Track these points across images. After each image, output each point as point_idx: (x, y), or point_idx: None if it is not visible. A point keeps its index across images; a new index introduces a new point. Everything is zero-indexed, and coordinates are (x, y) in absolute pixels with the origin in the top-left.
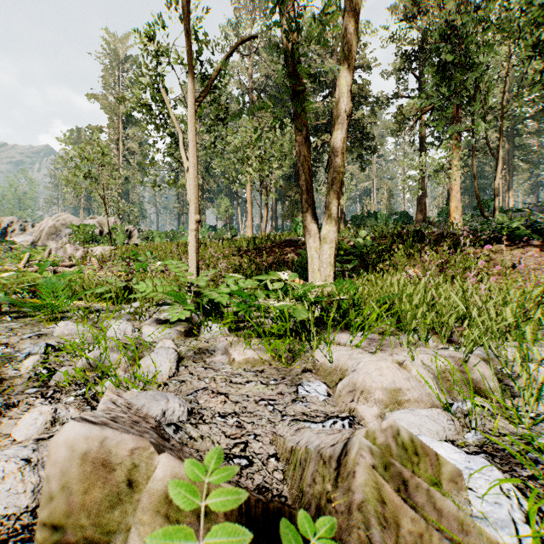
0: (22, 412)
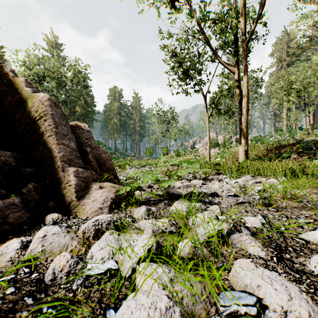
0: None
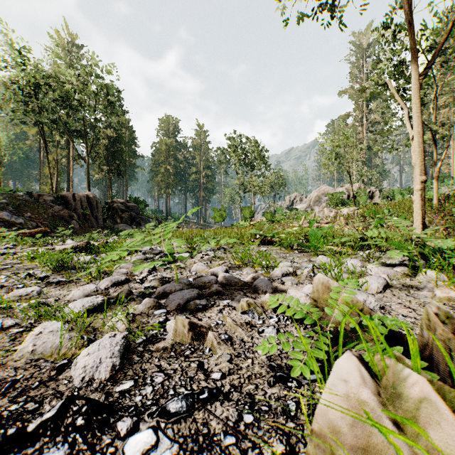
0: (304, 286)
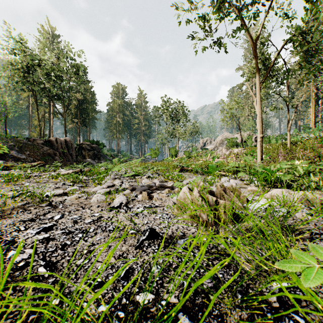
0: None
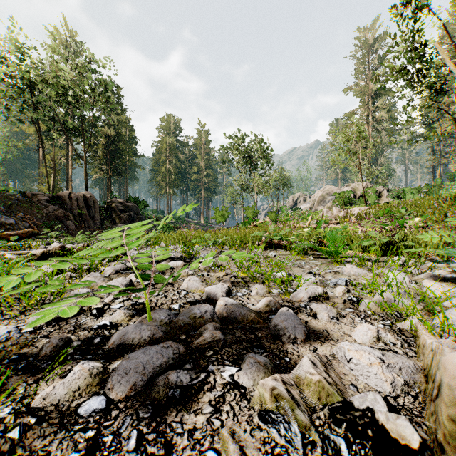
0: (350, 323)
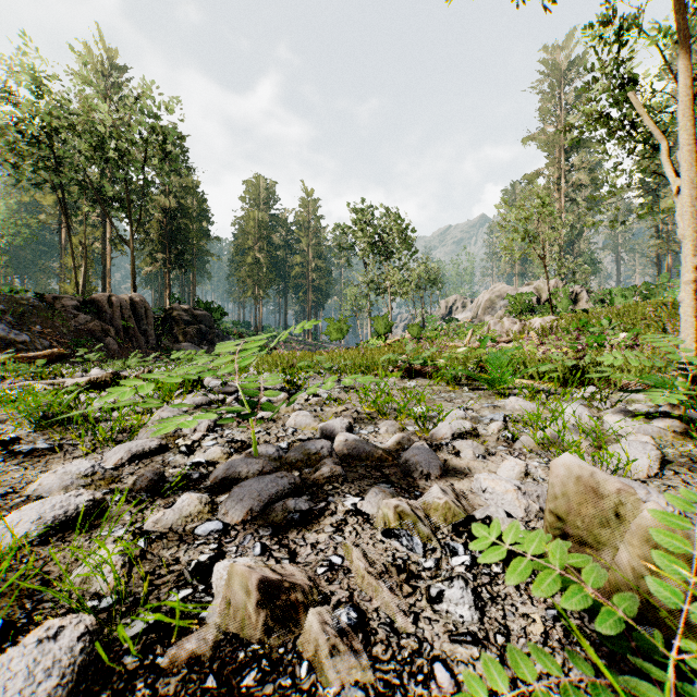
0: (499, 461)
